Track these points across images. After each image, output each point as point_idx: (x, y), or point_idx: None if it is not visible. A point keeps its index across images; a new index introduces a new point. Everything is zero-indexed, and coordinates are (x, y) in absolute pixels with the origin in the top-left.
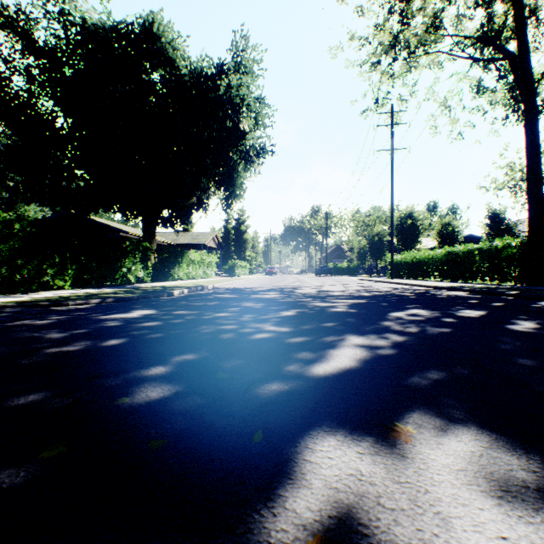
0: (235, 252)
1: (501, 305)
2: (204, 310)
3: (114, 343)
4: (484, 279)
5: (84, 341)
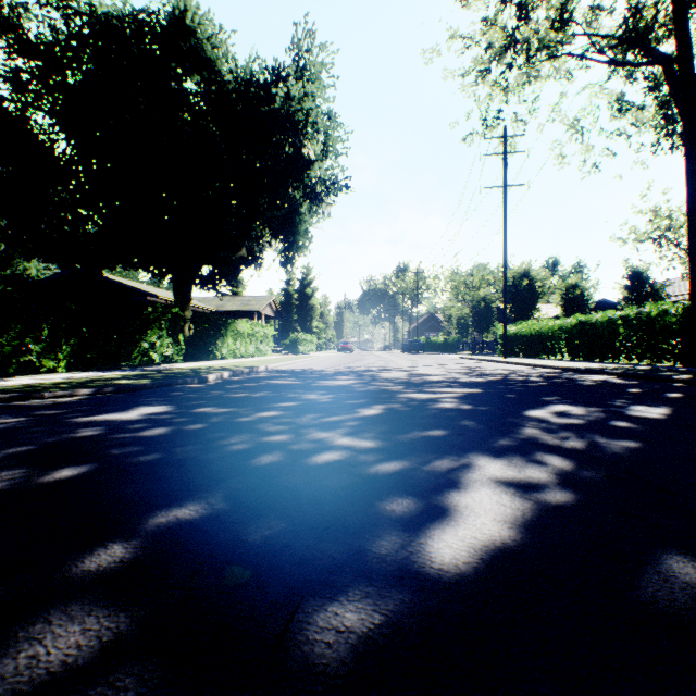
0: (299, 323)
1: (682, 397)
2: (243, 406)
3: (63, 477)
4: (631, 357)
5: (13, 471)
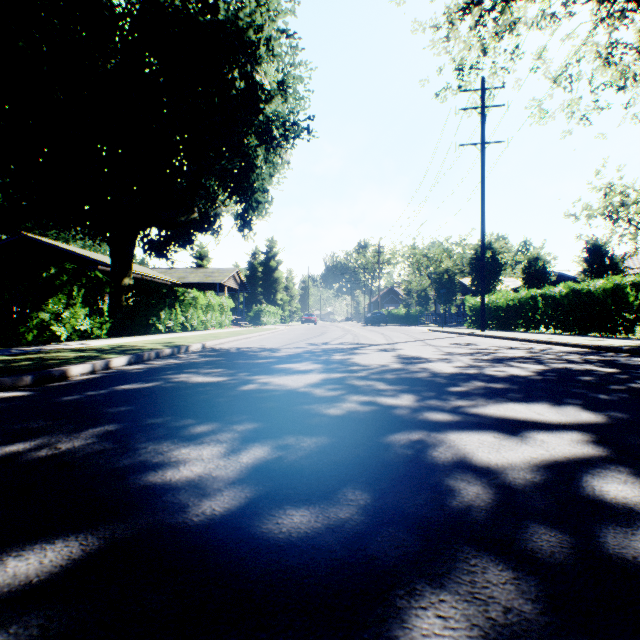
0: (263, 295)
1: None
2: None
3: None
4: None
5: None
